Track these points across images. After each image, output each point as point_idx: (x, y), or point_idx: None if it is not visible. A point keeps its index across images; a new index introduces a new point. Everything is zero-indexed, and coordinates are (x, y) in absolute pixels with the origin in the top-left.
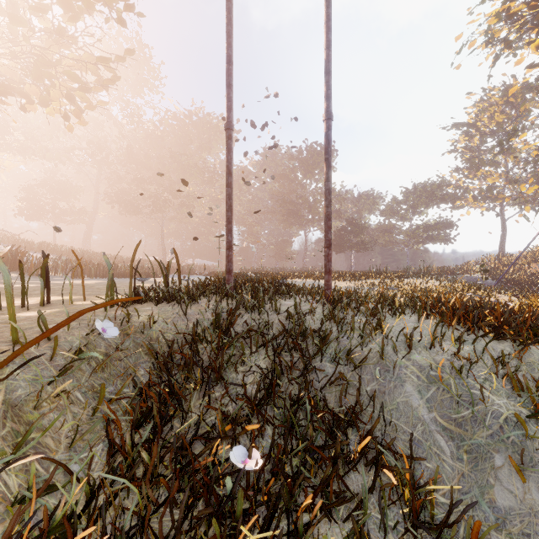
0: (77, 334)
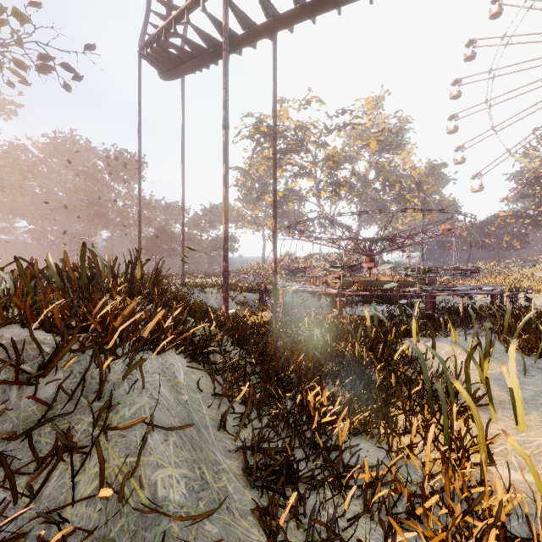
0: None
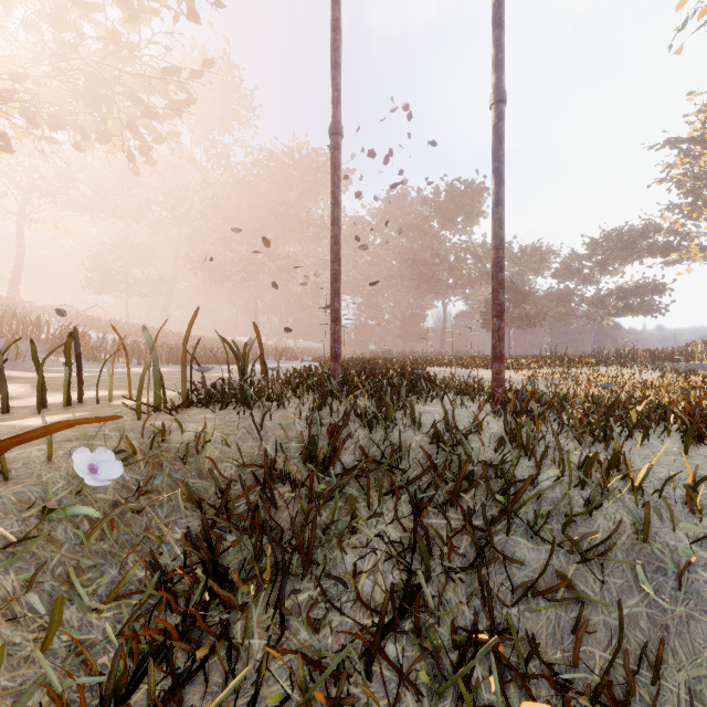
0: (66, 468)
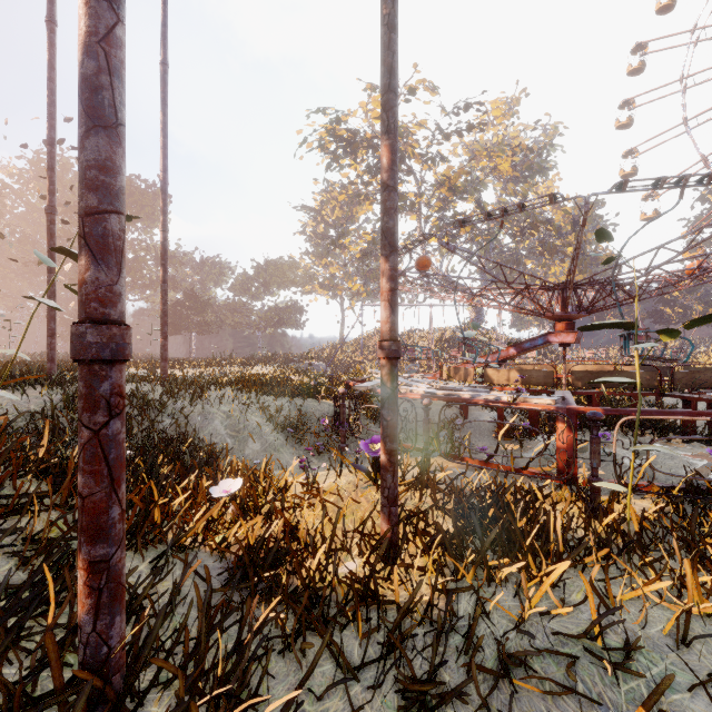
0: None
